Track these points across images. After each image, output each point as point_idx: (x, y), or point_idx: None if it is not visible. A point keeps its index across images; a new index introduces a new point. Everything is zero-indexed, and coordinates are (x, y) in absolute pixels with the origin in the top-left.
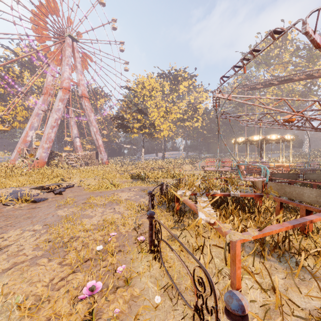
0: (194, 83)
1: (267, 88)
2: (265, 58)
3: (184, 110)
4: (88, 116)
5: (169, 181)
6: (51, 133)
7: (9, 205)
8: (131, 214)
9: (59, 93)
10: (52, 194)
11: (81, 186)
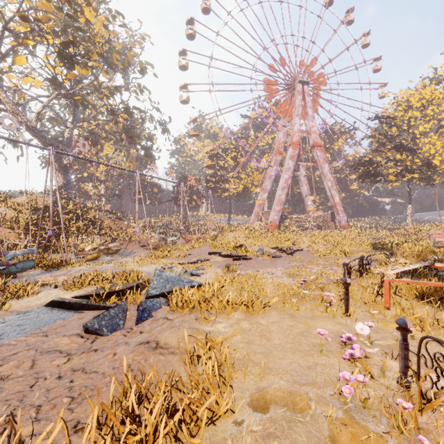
0: None
1: None
2: None
3: None
4: (320, 168)
5: None
6: (282, 195)
7: (259, 257)
8: None
9: (289, 150)
10: (285, 254)
11: (309, 250)
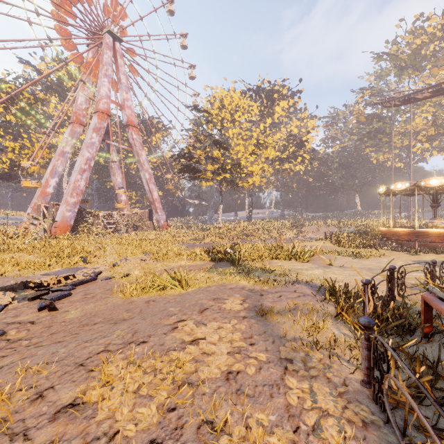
0: (297, 103)
1: (417, 105)
2: (414, 59)
3: (282, 144)
4: (136, 155)
5: (291, 269)
6: (80, 180)
7: None
8: None
9: (94, 118)
10: (34, 309)
11: (111, 278)
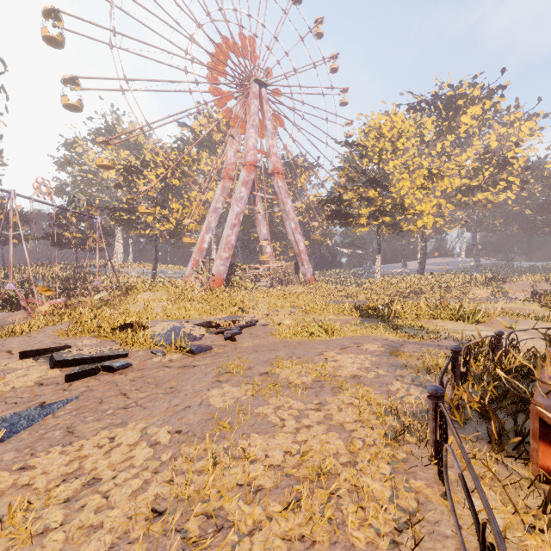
0: (498, 103)
1: None
2: None
3: (471, 167)
4: (282, 203)
5: (451, 329)
6: (231, 235)
7: (158, 354)
8: (373, 441)
9: (242, 172)
10: (221, 339)
11: (267, 325)
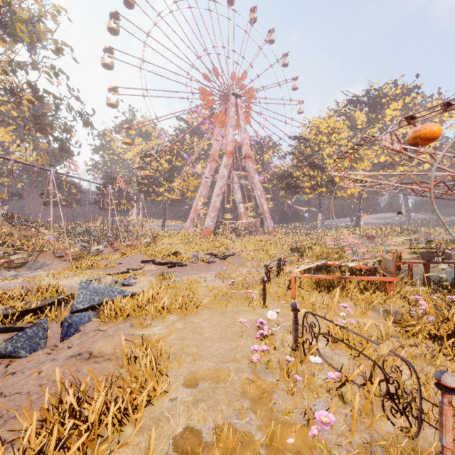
0: (415, 98)
1: None
2: None
3: None
4: (251, 178)
5: None
6: (217, 201)
7: (194, 263)
8: None
9: (224, 158)
10: (219, 259)
11: (240, 255)
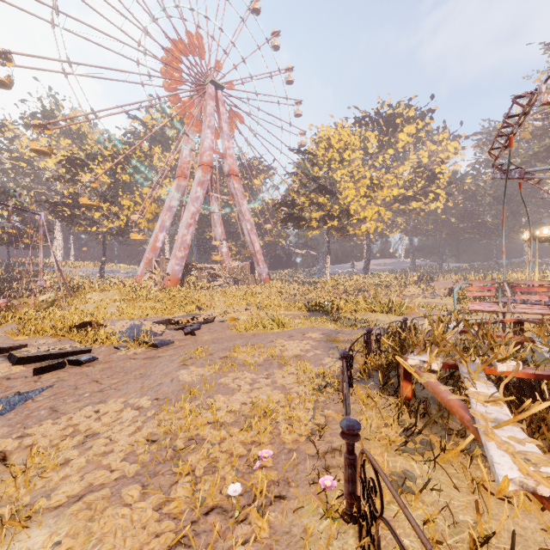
0: (428, 125)
1: None
2: None
3: (407, 179)
4: (238, 204)
5: (380, 320)
6: (186, 235)
7: (121, 349)
8: (305, 393)
9: (198, 172)
10: (181, 334)
11: (224, 321)
